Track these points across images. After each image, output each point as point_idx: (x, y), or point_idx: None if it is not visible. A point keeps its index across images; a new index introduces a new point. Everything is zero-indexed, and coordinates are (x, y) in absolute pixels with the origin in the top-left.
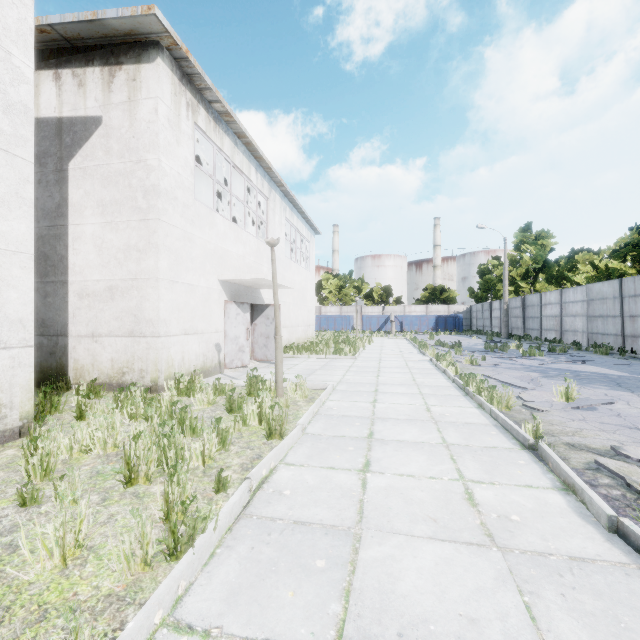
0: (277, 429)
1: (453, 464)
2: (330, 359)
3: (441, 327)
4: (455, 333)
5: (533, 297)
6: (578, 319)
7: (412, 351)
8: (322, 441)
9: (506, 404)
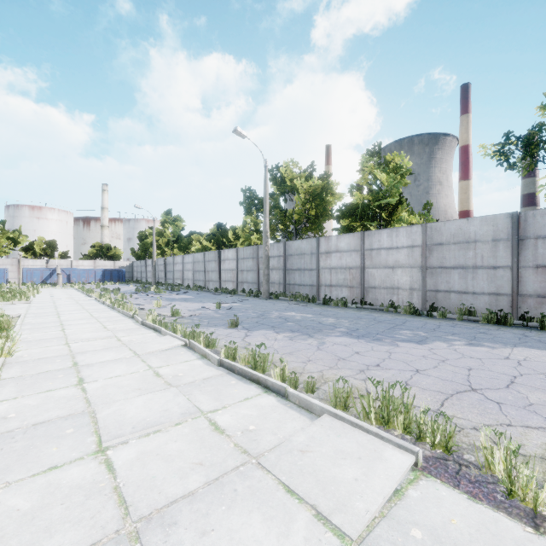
0: (5, 327)
1: (101, 324)
2: (3, 305)
3: (108, 279)
4: (119, 283)
5: (170, 258)
6: (190, 272)
7: (81, 296)
8: (35, 329)
9: (130, 309)
